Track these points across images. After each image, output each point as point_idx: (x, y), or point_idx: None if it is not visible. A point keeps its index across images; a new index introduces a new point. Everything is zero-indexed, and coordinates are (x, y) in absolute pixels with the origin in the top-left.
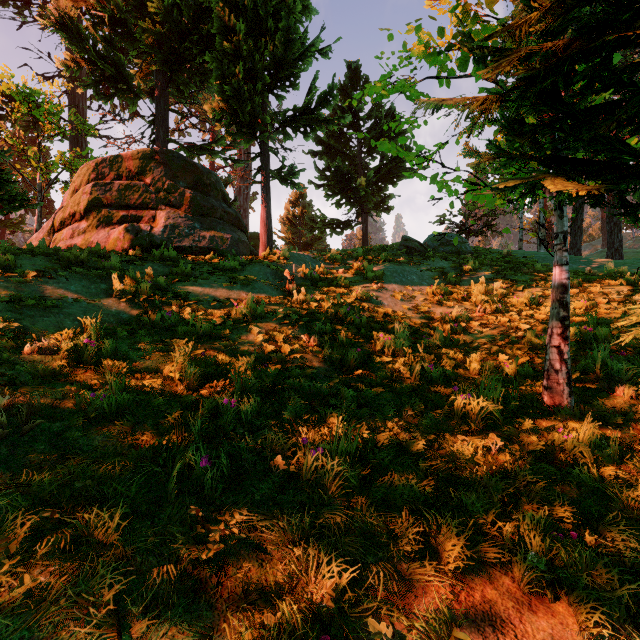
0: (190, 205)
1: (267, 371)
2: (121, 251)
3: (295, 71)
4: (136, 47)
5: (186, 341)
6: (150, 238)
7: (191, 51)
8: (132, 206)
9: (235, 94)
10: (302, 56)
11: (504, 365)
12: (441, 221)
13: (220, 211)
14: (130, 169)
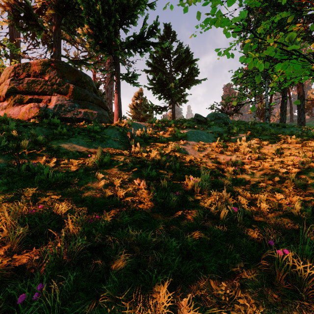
0: (72, 93)
1: (97, 225)
2: (27, 120)
3: (134, 13)
4: (41, 0)
5: (39, 188)
6: (45, 112)
7: (72, 1)
8: (36, 93)
9: (97, 23)
10: (138, 3)
11: (284, 203)
12: (212, 108)
13: (91, 98)
14: (35, 71)
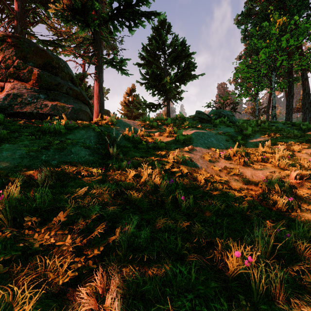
0: (37, 80)
1: None
2: None
3: None
4: None
5: None
6: None
7: None
8: None
9: None
10: None
11: None
12: (208, 106)
13: (66, 87)
14: None
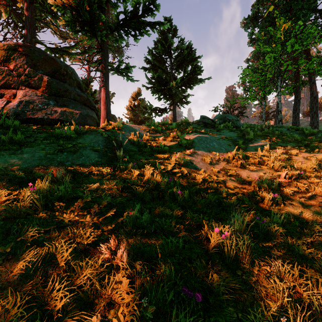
0: (47, 87)
1: None
2: None
3: None
4: None
5: None
6: (4, 110)
7: None
8: None
9: None
10: None
11: None
12: (215, 110)
13: (74, 94)
14: None
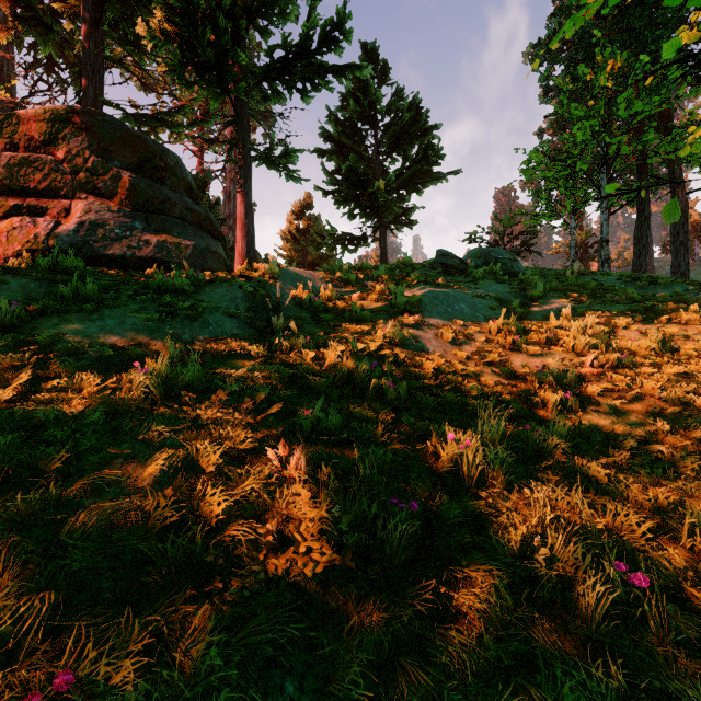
0: (129, 194)
1: None
2: (3, 261)
3: None
4: None
5: None
6: (51, 240)
7: None
8: (31, 192)
9: (185, 5)
10: None
11: None
12: (472, 239)
13: (180, 207)
14: (31, 136)
